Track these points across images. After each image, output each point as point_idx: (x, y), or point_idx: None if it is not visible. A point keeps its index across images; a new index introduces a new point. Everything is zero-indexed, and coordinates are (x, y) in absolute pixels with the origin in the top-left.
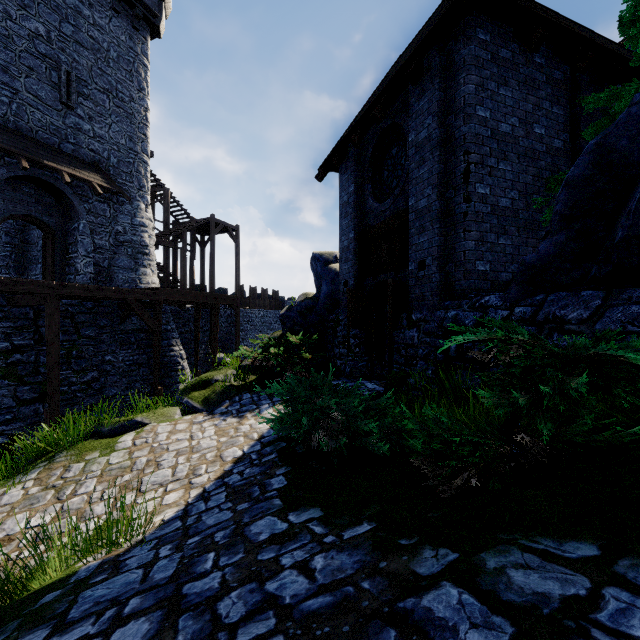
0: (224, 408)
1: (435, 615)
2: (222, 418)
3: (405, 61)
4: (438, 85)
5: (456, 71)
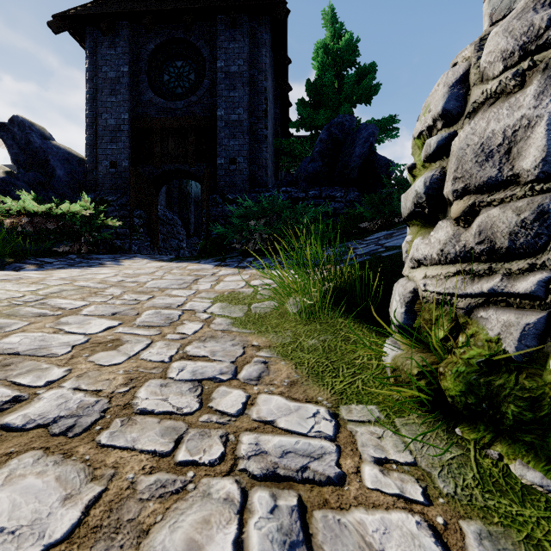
0: (37, 268)
1: None
2: (76, 268)
3: (225, 5)
4: (248, 43)
5: (259, 44)
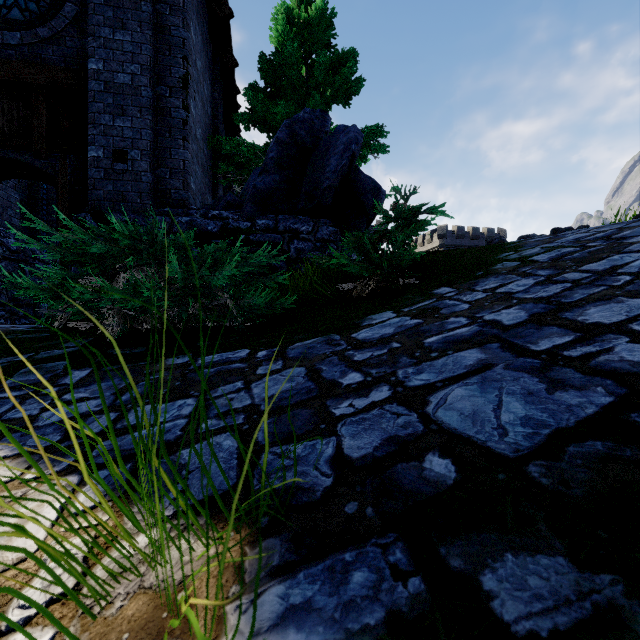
0: None
1: (554, 255)
2: None
3: None
4: None
5: None
